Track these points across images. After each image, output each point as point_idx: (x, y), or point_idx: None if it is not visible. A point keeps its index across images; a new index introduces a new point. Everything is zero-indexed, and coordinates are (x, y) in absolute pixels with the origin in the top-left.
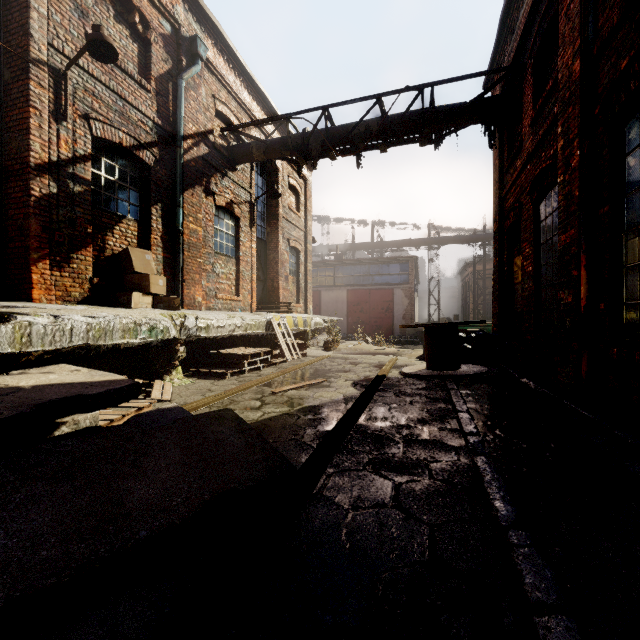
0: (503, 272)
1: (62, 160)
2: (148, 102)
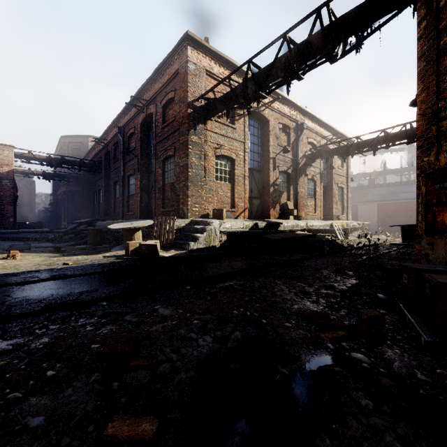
0: None
1: (274, 181)
2: (289, 153)
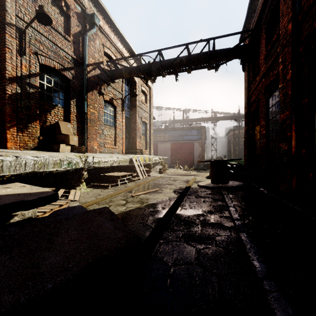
0: (249, 134)
1: (23, 75)
2: (69, 47)
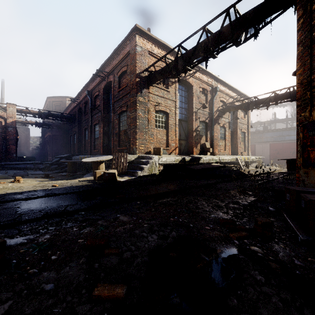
0: None
1: (196, 128)
2: (207, 108)
